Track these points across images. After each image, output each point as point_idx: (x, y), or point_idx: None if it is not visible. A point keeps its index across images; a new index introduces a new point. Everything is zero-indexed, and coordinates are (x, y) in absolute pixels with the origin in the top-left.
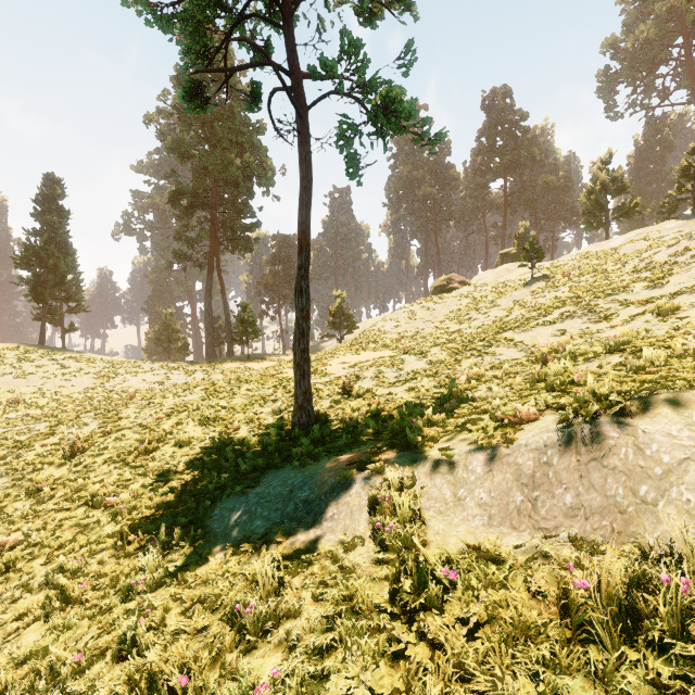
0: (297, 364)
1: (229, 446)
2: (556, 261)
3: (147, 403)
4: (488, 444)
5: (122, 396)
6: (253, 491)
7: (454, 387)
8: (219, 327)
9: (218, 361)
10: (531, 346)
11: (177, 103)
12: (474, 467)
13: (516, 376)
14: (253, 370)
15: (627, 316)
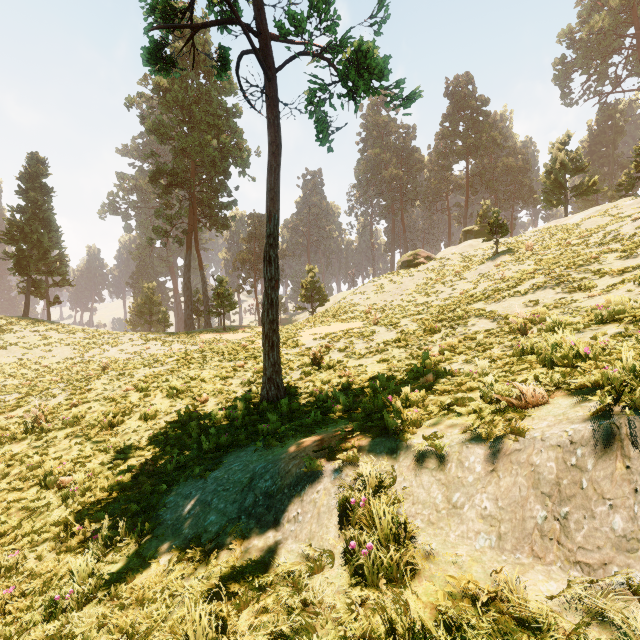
0: (265, 335)
1: (194, 421)
2: (518, 236)
3: (117, 374)
4: (486, 433)
5: (99, 367)
6: (212, 475)
7: (427, 358)
8: (198, 300)
9: (196, 332)
10: (504, 317)
11: (156, 86)
12: (471, 464)
13: (493, 347)
14: (228, 341)
15: (603, 286)
